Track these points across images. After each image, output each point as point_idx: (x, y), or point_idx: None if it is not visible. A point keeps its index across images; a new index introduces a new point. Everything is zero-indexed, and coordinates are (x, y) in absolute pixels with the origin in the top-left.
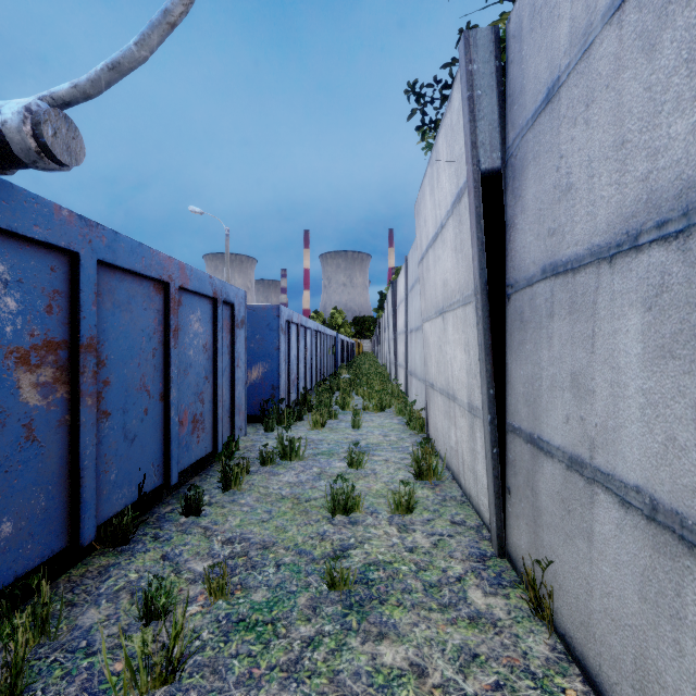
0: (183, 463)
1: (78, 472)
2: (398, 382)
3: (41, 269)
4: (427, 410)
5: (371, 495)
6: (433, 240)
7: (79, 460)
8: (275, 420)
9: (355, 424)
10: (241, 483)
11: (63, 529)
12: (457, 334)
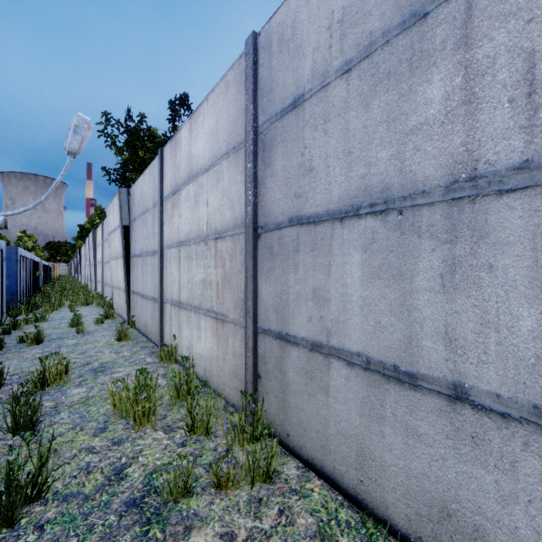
0: None
1: None
2: (98, 292)
3: None
4: (113, 298)
5: (87, 324)
6: (113, 231)
7: None
8: (18, 311)
9: (72, 310)
10: (23, 326)
11: None
12: (120, 267)
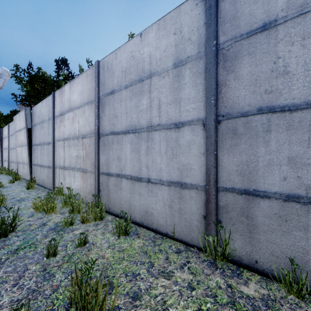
0: None
1: None
2: (4, 167)
3: None
4: (18, 169)
5: (3, 183)
6: (19, 130)
7: None
8: None
9: None
10: None
11: None
12: (25, 151)
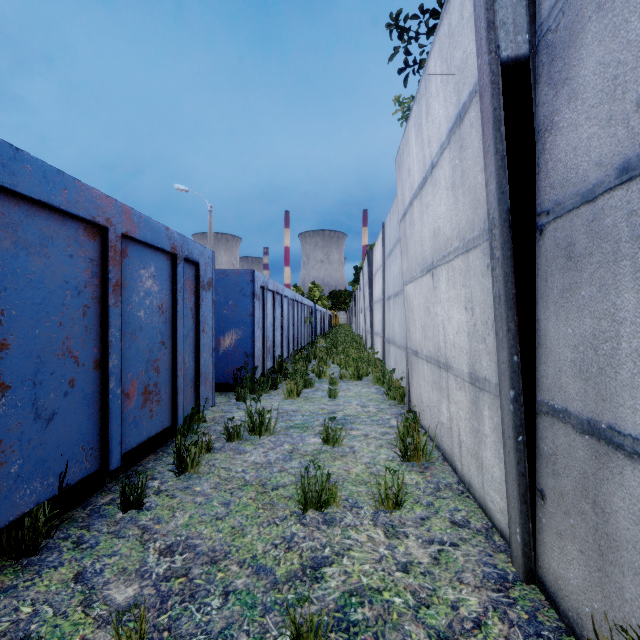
0: (129, 442)
1: None
2: (374, 350)
3: None
4: (409, 379)
5: (350, 481)
6: (419, 188)
7: None
8: (248, 389)
9: (331, 394)
10: (199, 465)
11: None
12: (453, 290)
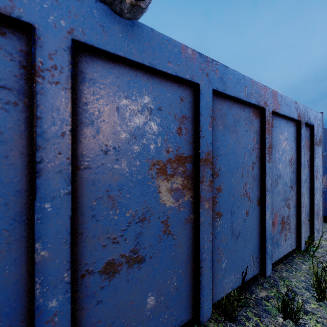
0: (273, 256)
1: (198, 262)
2: None
3: (174, 99)
4: None
5: None
6: None
7: (199, 253)
8: None
9: None
10: None
11: (189, 304)
12: None
